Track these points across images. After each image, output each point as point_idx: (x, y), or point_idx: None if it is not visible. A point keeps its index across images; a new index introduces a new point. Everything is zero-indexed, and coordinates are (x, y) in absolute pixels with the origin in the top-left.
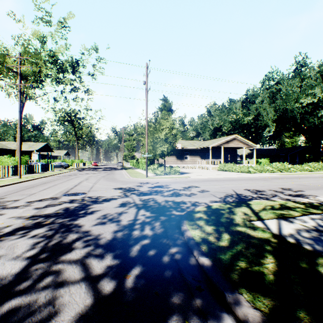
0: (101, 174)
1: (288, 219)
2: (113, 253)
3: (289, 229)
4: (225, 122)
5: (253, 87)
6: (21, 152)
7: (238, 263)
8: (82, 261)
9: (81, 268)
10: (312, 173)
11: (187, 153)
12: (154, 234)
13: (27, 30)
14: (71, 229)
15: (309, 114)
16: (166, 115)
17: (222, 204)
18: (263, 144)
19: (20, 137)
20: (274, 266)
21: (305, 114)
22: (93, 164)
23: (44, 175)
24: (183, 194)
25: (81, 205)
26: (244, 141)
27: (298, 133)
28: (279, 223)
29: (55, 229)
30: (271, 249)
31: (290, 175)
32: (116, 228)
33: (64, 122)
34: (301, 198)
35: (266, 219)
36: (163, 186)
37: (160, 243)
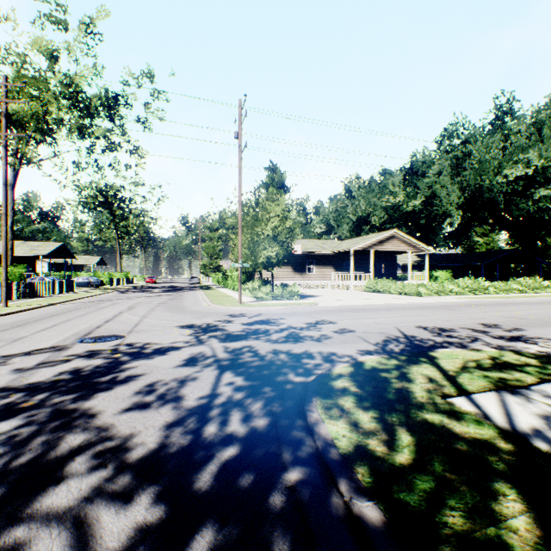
0: (158, 299)
1: (517, 391)
2: (156, 488)
3: (527, 416)
4: (375, 209)
5: (423, 150)
6: (13, 258)
7: (446, 516)
8: (78, 515)
9: (69, 539)
10: (526, 296)
11: (312, 261)
12: (251, 433)
13: (21, 35)
14: (75, 421)
15: (518, 196)
16: (276, 193)
17: (383, 359)
18: (440, 246)
19: (7, 231)
20: (531, 525)
21: (512, 196)
22: (146, 281)
23: (54, 301)
24: (307, 336)
25: (108, 363)
26: (409, 241)
27: (499, 228)
28: (504, 402)
29: (39, 423)
30: (508, 470)
31: (489, 299)
32: (171, 417)
33: (96, 206)
34: (523, 343)
35: (474, 393)
36: (269, 321)
37: (264, 455)
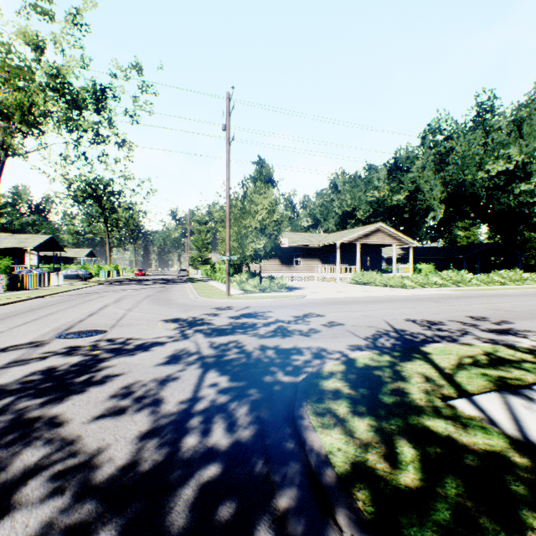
0: (146, 292)
1: (520, 391)
2: (119, 522)
3: None
4: (361, 203)
5: (406, 146)
6: None
7: None
8: None
9: None
10: (508, 289)
11: (299, 254)
12: (234, 446)
13: (6, 25)
14: (36, 432)
15: (499, 190)
16: (263, 186)
17: (374, 355)
18: (423, 239)
19: None
20: None
21: (494, 190)
22: (136, 273)
23: (39, 293)
24: (295, 330)
25: (85, 361)
26: (394, 234)
27: (480, 222)
28: (509, 405)
29: None
30: (530, 493)
31: (473, 291)
32: (145, 426)
33: (85, 199)
34: (514, 337)
35: (476, 394)
36: (257, 314)
37: (248, 475)
